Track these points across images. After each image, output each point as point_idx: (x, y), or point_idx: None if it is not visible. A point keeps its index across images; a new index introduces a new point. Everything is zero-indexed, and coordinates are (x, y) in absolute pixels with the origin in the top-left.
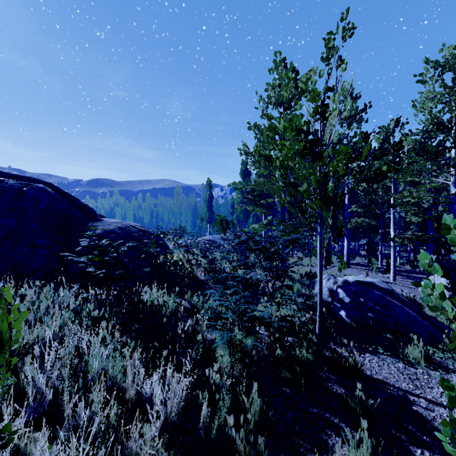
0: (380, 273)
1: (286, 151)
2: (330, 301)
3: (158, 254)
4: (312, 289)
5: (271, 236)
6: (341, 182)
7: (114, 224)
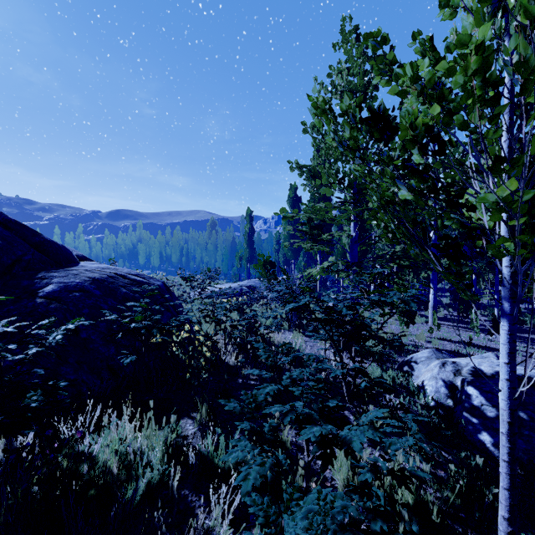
0: (480, 333)
1: (472, 72)
2: (450, 405)
3: (151, 329)
4: (408, 374)
5: (326, 279)
6: (426, 209)
7: (86, 274)
